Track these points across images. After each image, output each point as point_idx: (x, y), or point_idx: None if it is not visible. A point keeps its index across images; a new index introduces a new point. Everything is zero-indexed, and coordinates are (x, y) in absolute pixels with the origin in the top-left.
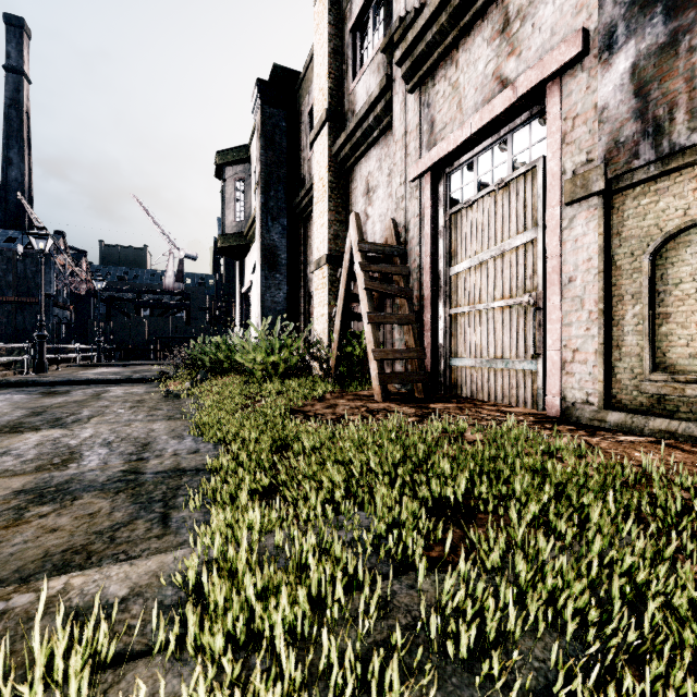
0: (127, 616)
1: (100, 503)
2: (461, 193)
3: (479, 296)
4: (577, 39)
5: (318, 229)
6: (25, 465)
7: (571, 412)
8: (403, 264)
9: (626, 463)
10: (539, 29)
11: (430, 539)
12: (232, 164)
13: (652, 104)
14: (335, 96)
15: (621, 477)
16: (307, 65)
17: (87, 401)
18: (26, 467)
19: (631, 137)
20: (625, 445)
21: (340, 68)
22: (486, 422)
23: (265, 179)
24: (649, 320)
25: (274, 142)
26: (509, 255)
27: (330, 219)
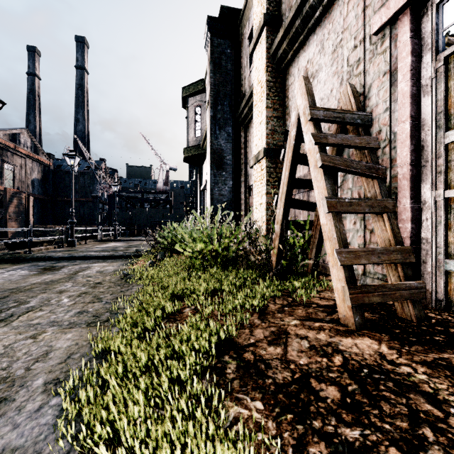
0: None
1: None
2: None
3: None
4: None
5: (256, 127)
6: None
7: None
8: (368, 135)
9: None
10: None
11: None
12: (193, 96)
13: None
14: (273, 1)
15: None
16: None
17: (58, 282)
18: None
19: None
20: None
21: None
22: None
23: (213, 96)
24: None
25: (221, 66)
26: None
27: (268, 115)
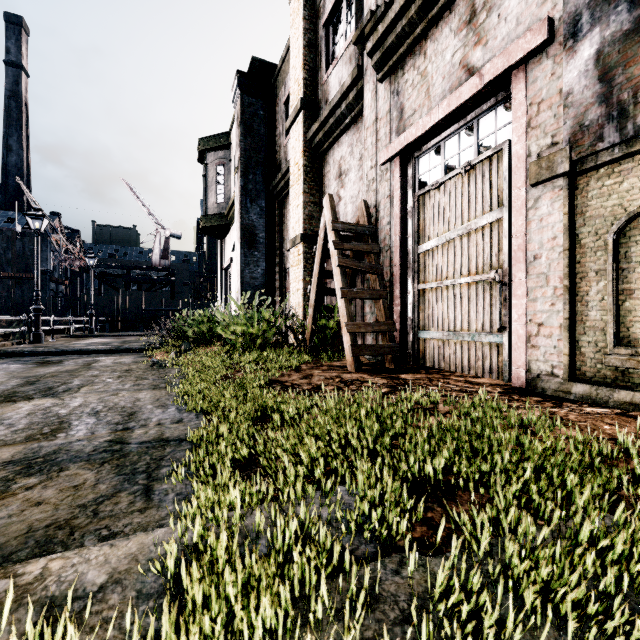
0: (105, 607)
1: (86, 475)
2: (429, 175)
3: (446, 273)
4: (543, 28)
5: (294, 210)
6: (16, 435)
7: (536, 383)
8: (374, 242)
9: (601, 438)
10: (505, 20)
11: (411, 518)
12: (214, 150)
13: (617, 88)
14: (310, 86)
15: (597, 453)
16: (283, 58)
17: (78, 370)
18: (17, 437)
19: (595, 121)
20: (593, 418)
21: (314, 59)
22: (455, 393)
23: (244, 163)
24: (613, 296)
25: (253, 129)
26: (475, 234)
27: (305, 200)
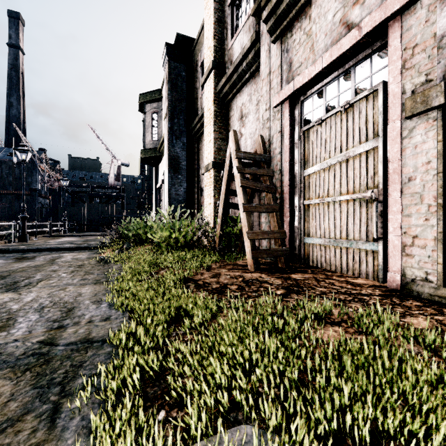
0: None
1: (3, 387)
2: (312, 114)
3: (327, 191)
4: None
5: (207, 144)
6: None
7: (411, 287)
8: (268, 167)
9: None
10: None
11: None
12: (150, 102)
13: None
14: (219, 51)
15: None
16: (199, 33)
17: (43, 265)
18: None
19: None
20: None
21: (222, 32)
22: (342, 295)
23: (171, 111)
24: None
25: (177, 85)
26: (352, 160)
27: (215, 137)
